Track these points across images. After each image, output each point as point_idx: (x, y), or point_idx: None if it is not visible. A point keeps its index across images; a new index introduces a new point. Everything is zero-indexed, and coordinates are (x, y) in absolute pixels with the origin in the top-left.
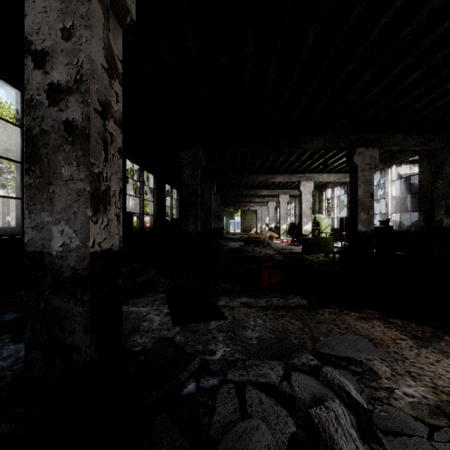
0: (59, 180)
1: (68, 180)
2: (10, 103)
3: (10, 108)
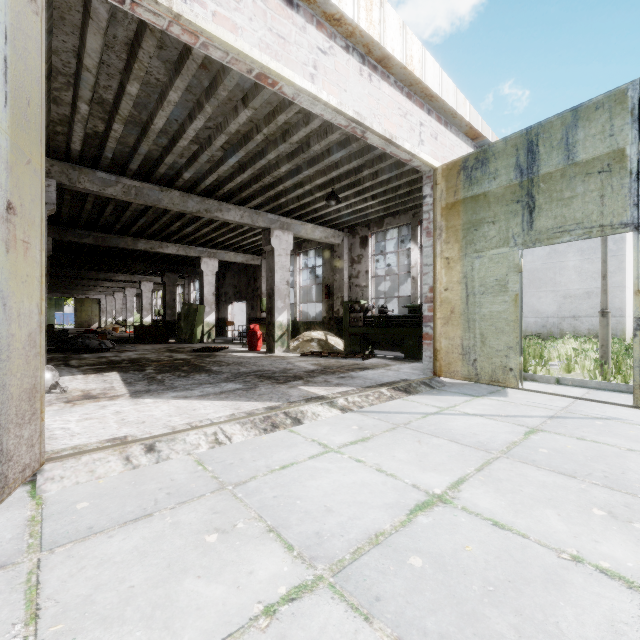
0: None
1: None
2: None
3: None
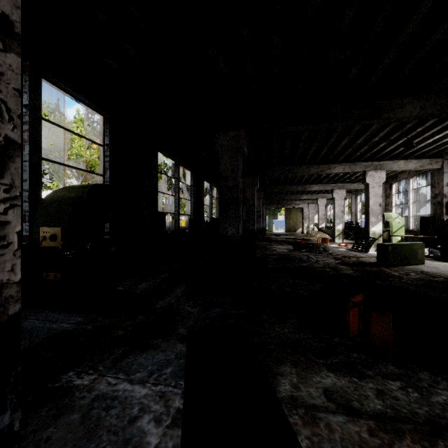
0: None
1: None
2: (48, 102)
3: (48, 107)
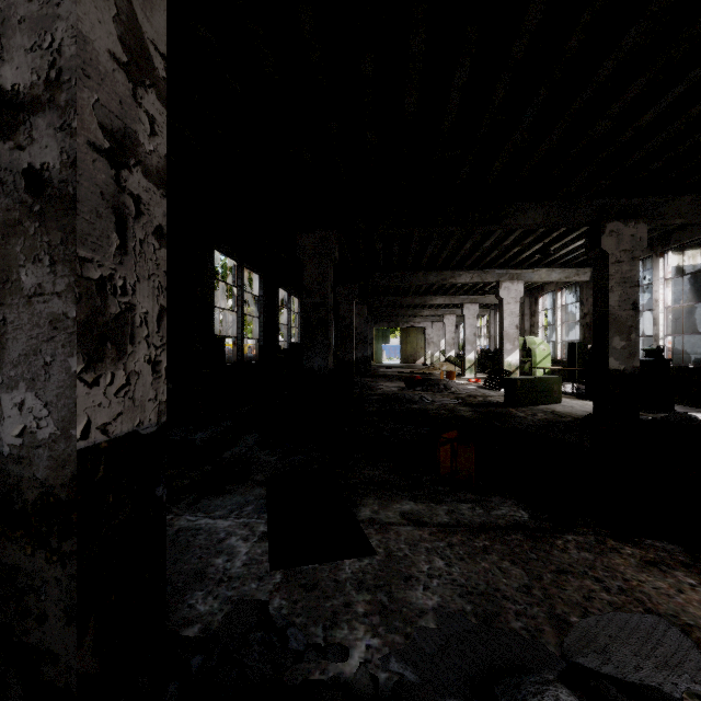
0: (15, 295)
1: (33, 295)
2: None
3: None
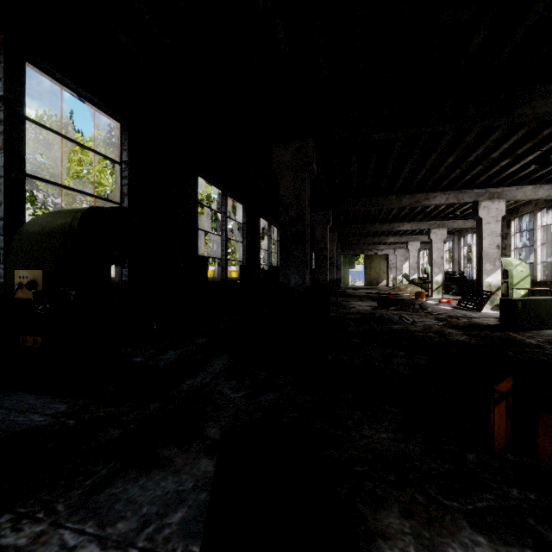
0: None
1: None
2: (60, 115)
3: (60, 123)
